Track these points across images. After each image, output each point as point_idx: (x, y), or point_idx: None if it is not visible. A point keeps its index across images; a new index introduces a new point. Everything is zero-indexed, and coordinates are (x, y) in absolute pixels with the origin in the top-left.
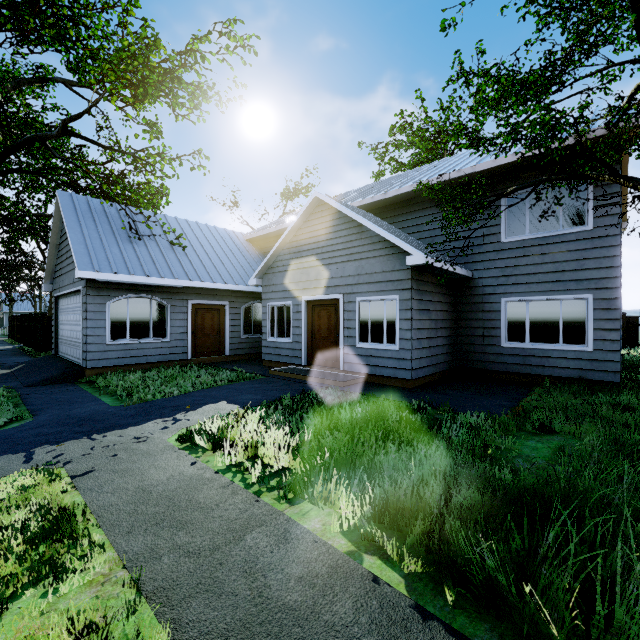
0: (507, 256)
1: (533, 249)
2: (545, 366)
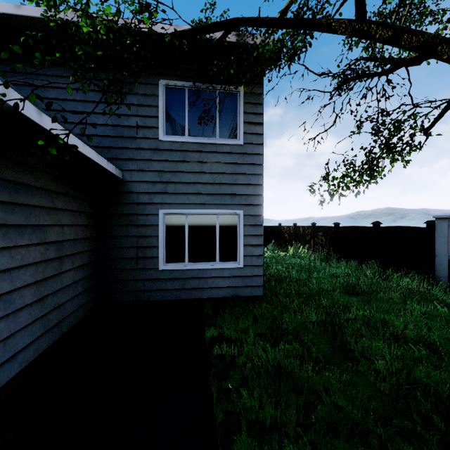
0: (165, 158)
1: (193, 155)
2: (204, 288)
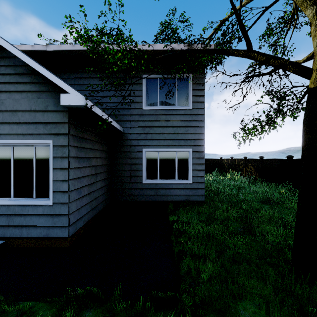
0: (146, 119)
1: (162, 116)
2: (168, 195)
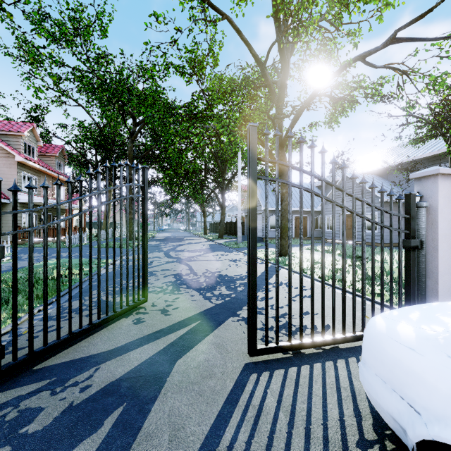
0: None
1: None
2: None
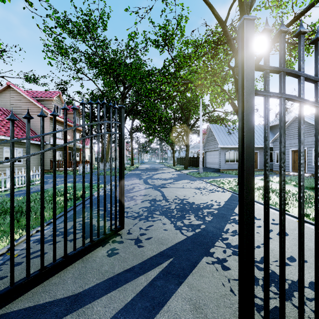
0: None
1: None
2: None
